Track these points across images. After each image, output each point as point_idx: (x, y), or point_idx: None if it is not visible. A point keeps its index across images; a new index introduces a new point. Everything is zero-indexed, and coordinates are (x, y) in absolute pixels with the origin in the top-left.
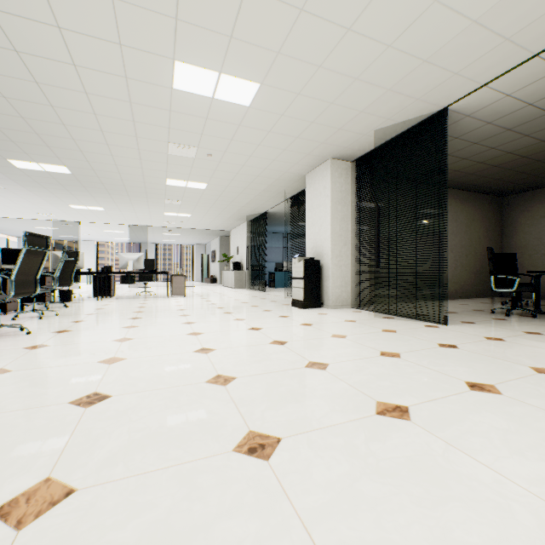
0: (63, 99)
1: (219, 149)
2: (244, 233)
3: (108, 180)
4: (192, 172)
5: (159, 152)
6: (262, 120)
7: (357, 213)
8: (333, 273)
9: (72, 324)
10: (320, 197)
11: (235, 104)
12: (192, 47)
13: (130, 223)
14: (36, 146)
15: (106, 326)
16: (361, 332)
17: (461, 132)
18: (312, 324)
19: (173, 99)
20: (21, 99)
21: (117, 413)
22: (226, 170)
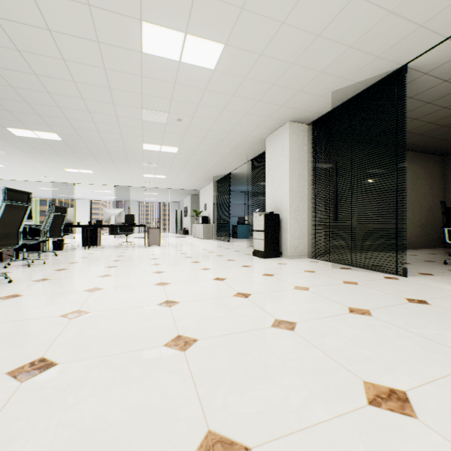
0: (44, 67)
1: (187, 114)
2: (211, 192)
3: (93, 145)
4: (164, 137)
5: (135, 118)
6: (226, 84)
7: (313, 171)
8: (291, 226)
9: (54, 272)
10: (279, 157)
11: (201, 67)
12: (158, 5)
13: (116, 184)
14: (28, 115)
15: (83, 275)
16: (323, 284)
17: (416, 91)
18: (274, 274)
19: (143, 63)
20: (8, 68)
21: (54, 392)
22: (194, 135)
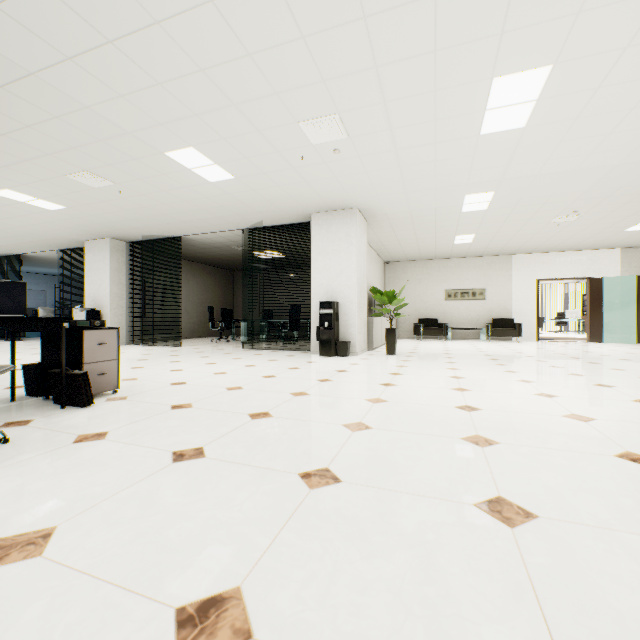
0: None
1: (3, 216)
2: None
3: None
4: None
5: None
6: (60, 216)
7: (131, 278)
8: (112, 320)
9: None
10: (101, 264)
11: (41, 207)
12: (27, 190)
13: None
14: None
15: None
16: (134, 351)
17: (194, 244)
18: None
19: None
20: None
21: None
22: None
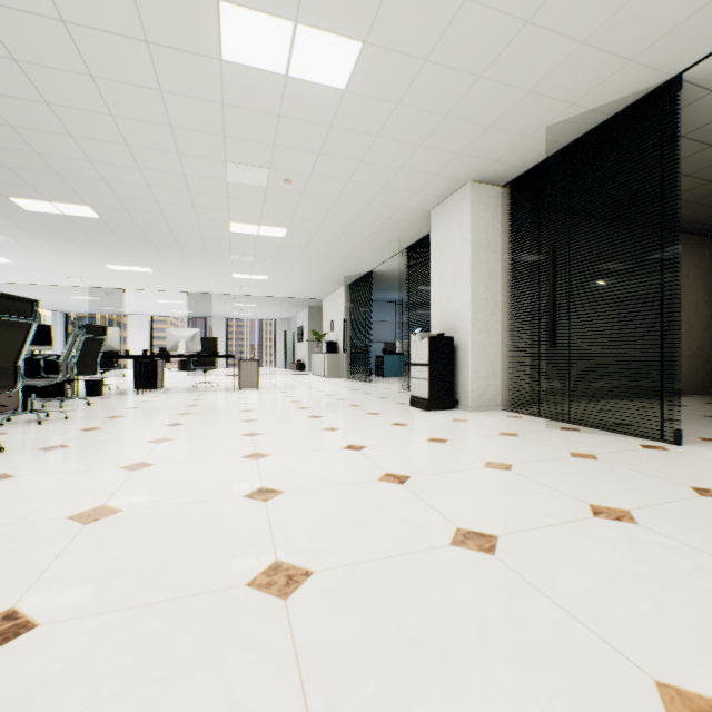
0: (60, 89)
1: (301, 171)
2: (341, 302)
3: (150, 226)
4: (264, 211)
5: (214, 178)
6: (366, 115)
7: (511, 265)
8: (474, 357)
9: (79, 433)
10: (453, 243)
11: (322, 86)
12: None
13: (189, 290)
14: (42, 175)
15: (125, 439)
16: (535, 458)
17: (692, 124)
18: (447, 439)
19: (224, 81)
20: (1, 92)
21: (12, 698)
22: (312, 206)
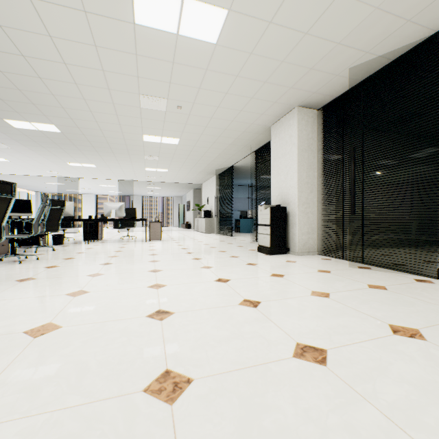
0: (30, 46)
1: (187, 100)
2: (214, 185)
3: (93, 137)
4: (164, 127)
5: (132, 105)
6: (230, 61)
7: (323, 160)
8: (299, 220)
9: (43, 269)
10: (286, 146)
11: (201, 41)
12: None
13: (119, 178)
14: (23, 104)
15: (73, 273)
16: (344, 288)
17: None
18: (284, 274)
19: (137, 38)
20: None
21: None
22: (195, 124)
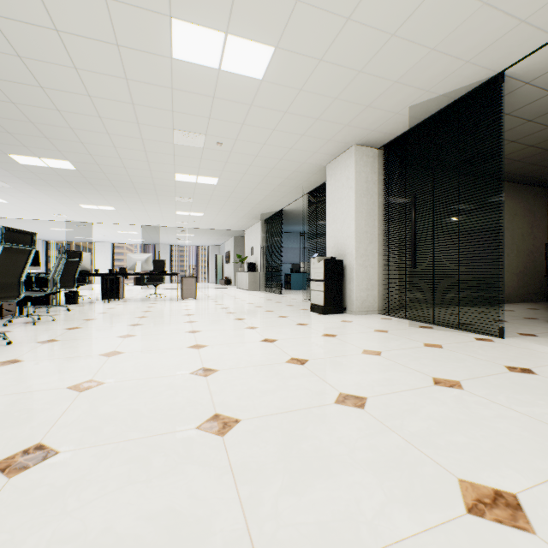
0: (52, 77)
1: (229, 136)
2: (259, 233)
3: (114, 176)
4: (201, 165)
5: (164, 141)
6: (277, 97)
7: (384, 206)
8: (357, 275)
9: (65, 331)
10: (342, 190)
11: (245, 77)
12: None
13: (143, 223)
14: (34, 138)
15: (100, 335)
16: (398, 347)
17: (514, 106)
18: (336, 334)
19: (174, 72)
20: (7, 79)
21: (50, 492)
22: (237, 162)
